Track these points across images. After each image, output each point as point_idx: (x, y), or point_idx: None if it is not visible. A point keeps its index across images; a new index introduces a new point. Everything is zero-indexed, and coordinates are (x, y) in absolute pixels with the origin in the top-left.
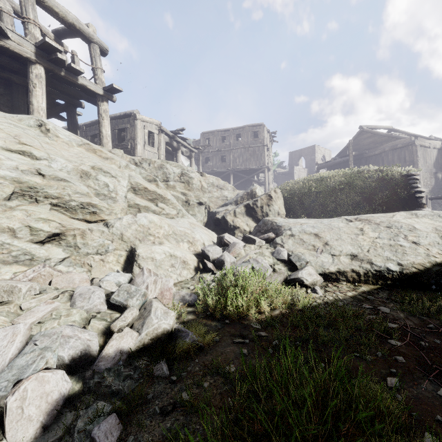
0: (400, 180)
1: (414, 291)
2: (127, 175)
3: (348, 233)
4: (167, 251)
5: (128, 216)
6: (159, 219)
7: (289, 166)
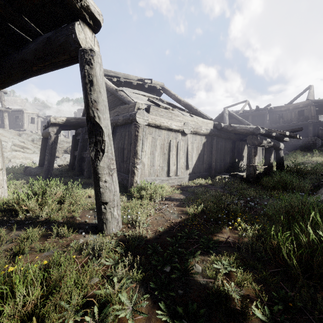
0: None
1: None
2: (12, 141)
3: None
4: (20, 161)
5: (10, 152)
6: (20, 153)
7: None
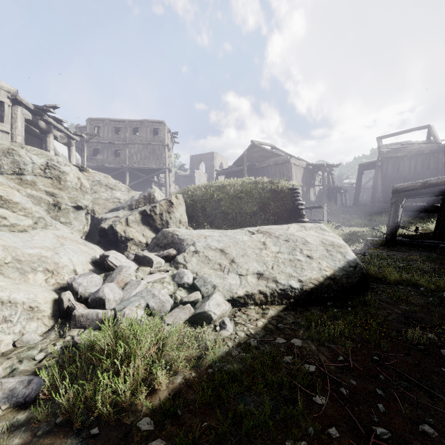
0: (288, 193)
1: (312, 307)
2: None
3: (252, 247)
4: None
5: None
6: None
7: (190, 169)
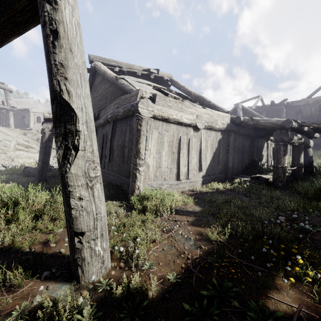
0: None
1: None
2: (15, 140)
3: None
4: (23, 160)
5: (13, 152)
6: (23, 153)
7: None
